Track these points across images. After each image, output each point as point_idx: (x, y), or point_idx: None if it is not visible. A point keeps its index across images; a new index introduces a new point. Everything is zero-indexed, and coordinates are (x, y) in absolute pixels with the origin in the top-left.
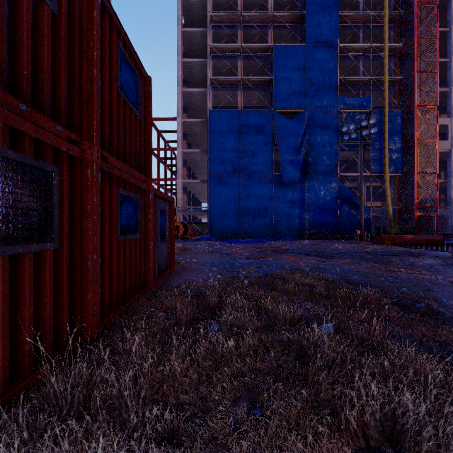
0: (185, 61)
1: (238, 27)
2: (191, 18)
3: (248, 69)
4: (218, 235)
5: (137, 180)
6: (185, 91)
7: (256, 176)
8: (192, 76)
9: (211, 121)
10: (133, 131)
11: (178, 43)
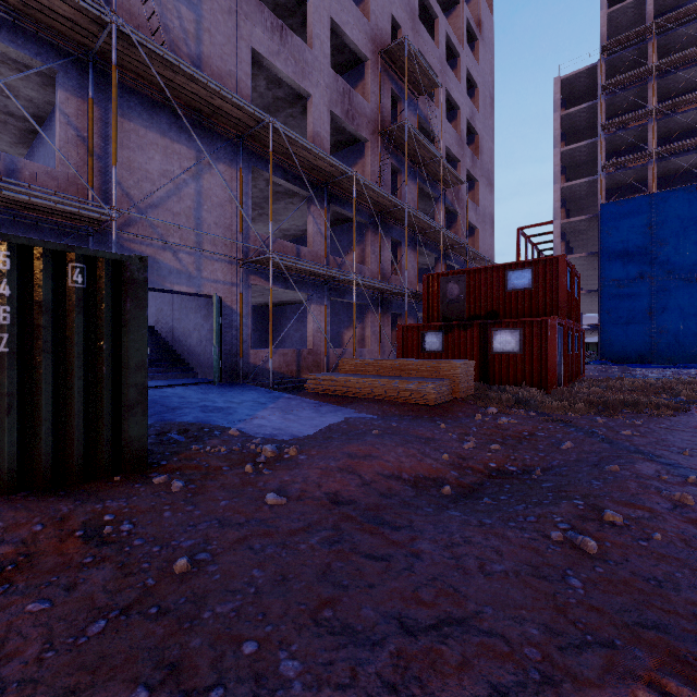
0: (565, 150)
1: (647, 81)
2: (572, 90)
3: (668, 126)
4: (614, 359)
5: (577, 327)
6: (564, 186)
7: (680, 279)
8: (572, 161)
9: (604, 218)
10: (576, 307)
11: (555, 133)
